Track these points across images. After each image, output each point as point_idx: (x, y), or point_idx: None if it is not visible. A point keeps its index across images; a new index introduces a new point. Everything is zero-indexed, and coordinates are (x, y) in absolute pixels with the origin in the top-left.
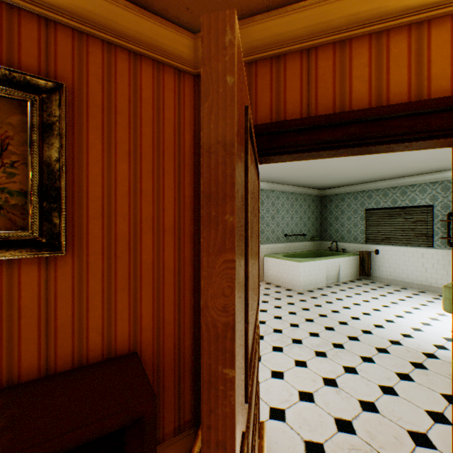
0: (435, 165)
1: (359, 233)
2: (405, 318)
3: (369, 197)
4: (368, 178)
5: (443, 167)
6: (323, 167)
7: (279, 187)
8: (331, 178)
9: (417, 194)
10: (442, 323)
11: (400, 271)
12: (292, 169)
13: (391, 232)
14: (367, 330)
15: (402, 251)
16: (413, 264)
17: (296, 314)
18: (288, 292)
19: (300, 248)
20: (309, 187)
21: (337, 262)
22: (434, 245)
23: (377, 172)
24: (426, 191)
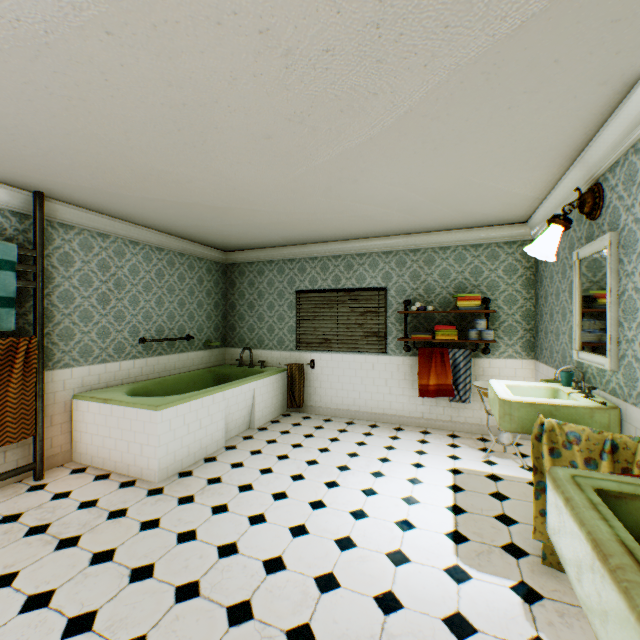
0: (396, 221)
1: (288, 333)
2: (371, 519)
3: (302, 271)
4: (301, 233)
5: (403, 226)
6: (209, 176)
7: (125, 230)
8: (237, 220)
9: (368, 269)
10: (425, 509)
11: (345, 394)
12: (127, 165)
13: (334, 330)
14: (302, 624)
15: (348, 361)
16: (363, 381)
17: (91, 629)
18: (122, 497)
19: (181, 365)
20: (202, 243)
21: (249, 392)
22: (389, 349)
23: (316, 220)
24: (379, 265)
